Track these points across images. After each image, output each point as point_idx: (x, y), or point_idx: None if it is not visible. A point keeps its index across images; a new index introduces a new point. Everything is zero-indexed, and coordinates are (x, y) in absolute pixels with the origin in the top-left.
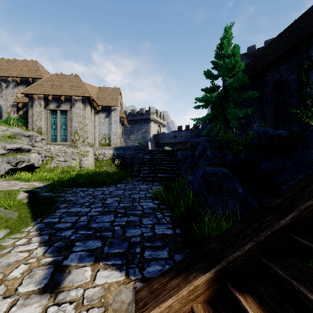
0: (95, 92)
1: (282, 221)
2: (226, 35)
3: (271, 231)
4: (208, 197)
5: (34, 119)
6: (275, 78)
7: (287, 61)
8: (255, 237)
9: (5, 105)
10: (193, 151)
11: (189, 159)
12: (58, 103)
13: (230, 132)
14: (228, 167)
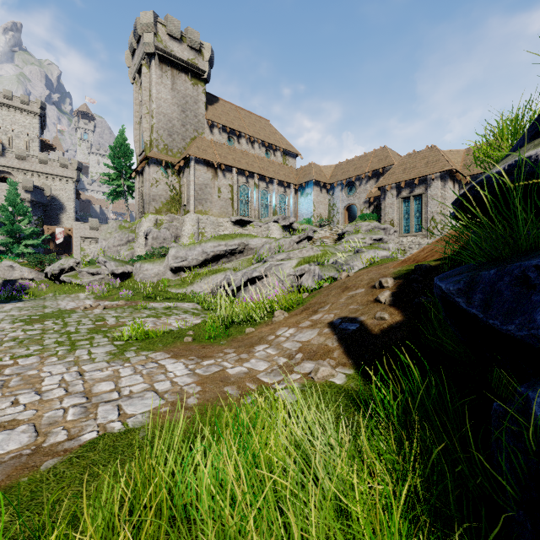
0: (459, 158)
1: None
2: None
3: None
4: None
5: (386, 212)
6: None
7: None
8: None
9: (358, 203)
10: None
11: None
12: (411, 188)
13: None
14: None
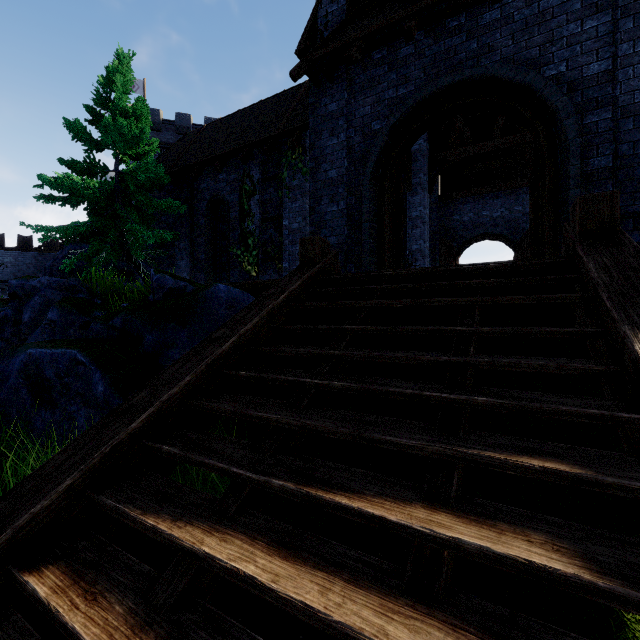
0: None
1: (134, 424)
2: (124, 67)
3: (112, 445)
4: (37, 417)
5: None
6: (211, 189)
7: (227, 169)
8: (83, 464)
9: None
10: (21, 309)
11: (7, 329)
12: None
13: (133, 272)
14: (85, 345)
